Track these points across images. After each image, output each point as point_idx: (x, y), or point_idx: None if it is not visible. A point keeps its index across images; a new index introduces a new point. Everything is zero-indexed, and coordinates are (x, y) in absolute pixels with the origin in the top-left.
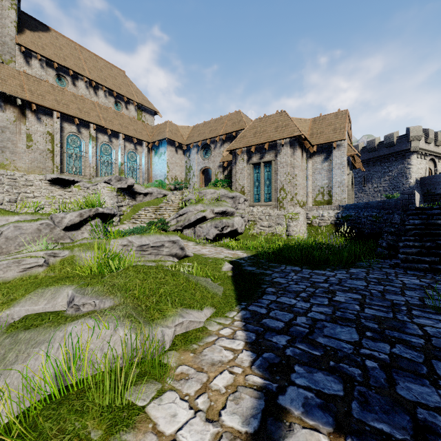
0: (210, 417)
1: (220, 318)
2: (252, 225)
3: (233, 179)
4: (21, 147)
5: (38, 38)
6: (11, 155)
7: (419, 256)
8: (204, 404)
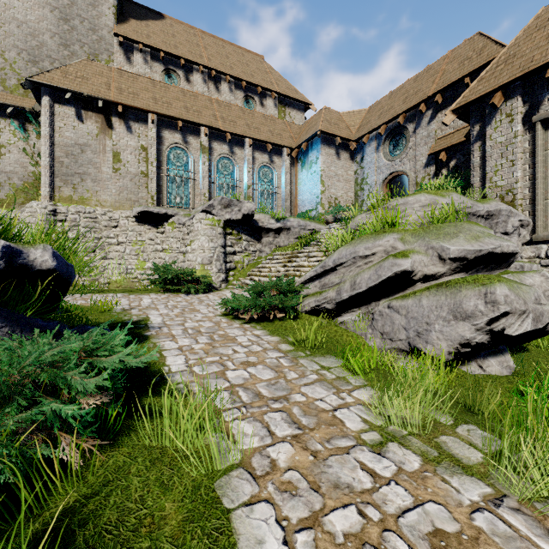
0: None
1: None
2: None
3: (472, 177)
4: (105, 171)
5: (144, 27)
6: (93, 184)
7: None
8: None
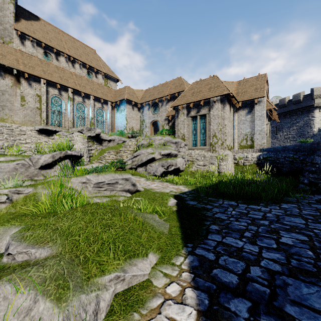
0: None
1: (167, 265)
2: (191, 164)
3: (176, 129)
4: (16, 105)
5: (30, 25)
6: (9, 111)
7: None
8: None
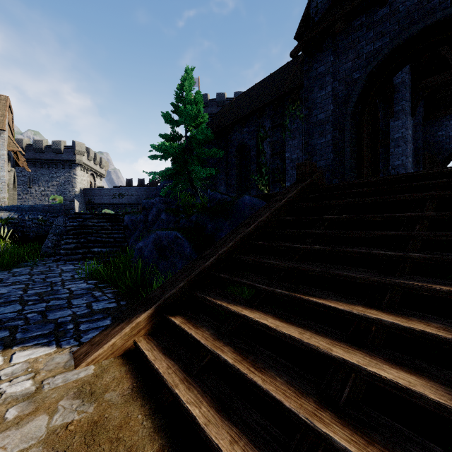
0: None
1: None
2: None
3: None
4: None
5: None
6: None
7: (76, 250)
8: None
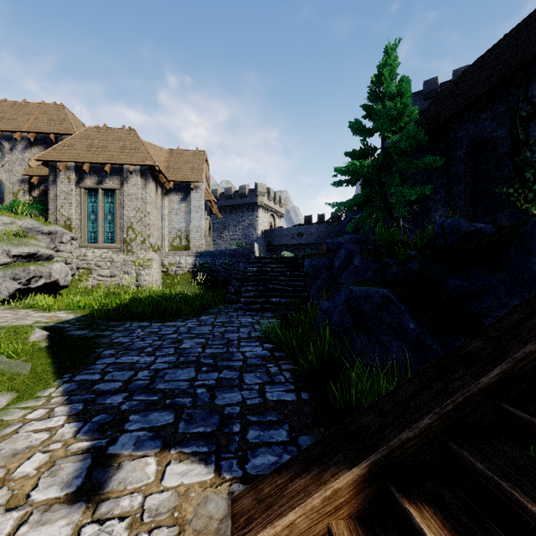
0: (13, 506)
1: (27, 401)
2: (85, 275)
3: (50, 205)
4: None
5: None
6: None
7: (255, 299)
8: (2, 499)
